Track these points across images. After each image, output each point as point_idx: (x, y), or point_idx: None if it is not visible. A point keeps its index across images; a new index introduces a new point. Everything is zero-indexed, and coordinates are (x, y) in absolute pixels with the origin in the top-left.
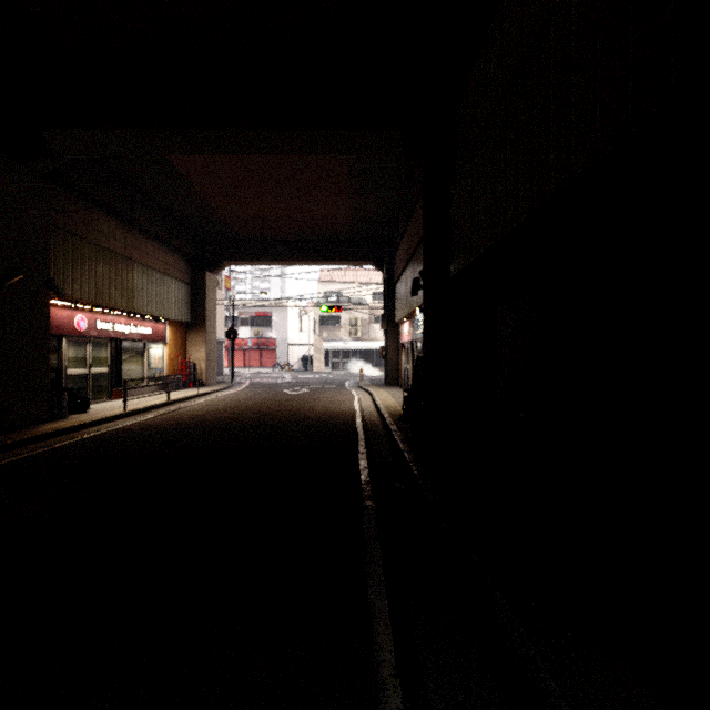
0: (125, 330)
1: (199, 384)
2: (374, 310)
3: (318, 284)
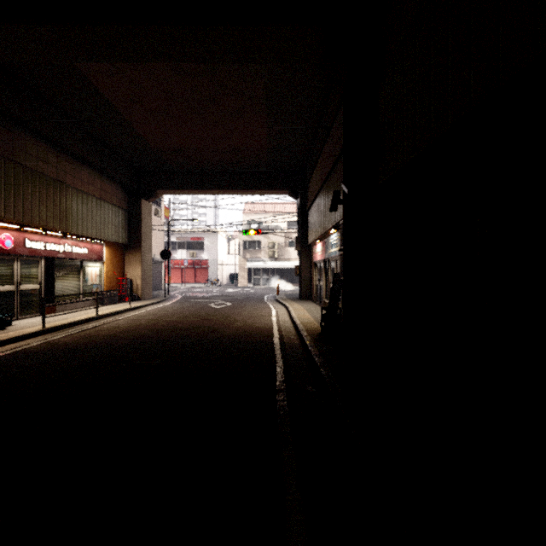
0: (59, 249)
1: (134, 298)
2: (288, 235)
3: (243, 215)
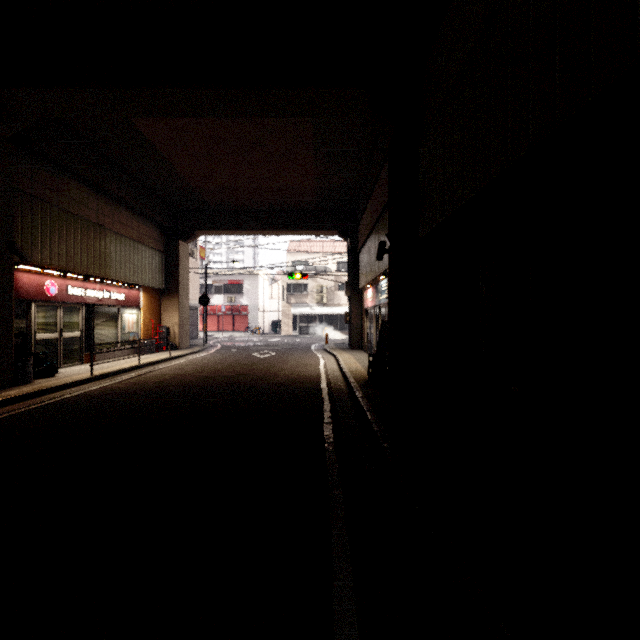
0: (98, 295)
1: (172, 347)
2: (338, 278)
3: (287, 254)
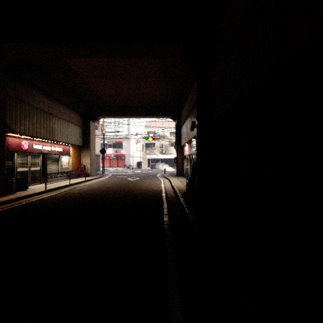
0: (49, 149)
1: (86, 175)
2: (171, 140)
3: (145, 128)
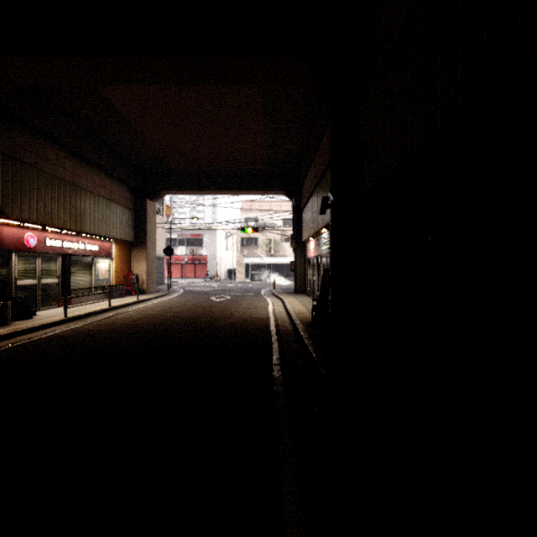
0: (74, 246)
1: (140, 292)
2: (284, 232)
3: (240, 212)
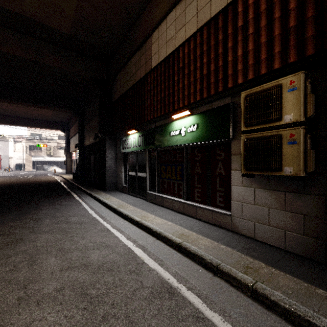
0: None
1: None
2: (59, 144)
3: (27, 129)
